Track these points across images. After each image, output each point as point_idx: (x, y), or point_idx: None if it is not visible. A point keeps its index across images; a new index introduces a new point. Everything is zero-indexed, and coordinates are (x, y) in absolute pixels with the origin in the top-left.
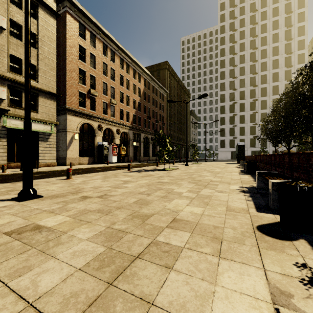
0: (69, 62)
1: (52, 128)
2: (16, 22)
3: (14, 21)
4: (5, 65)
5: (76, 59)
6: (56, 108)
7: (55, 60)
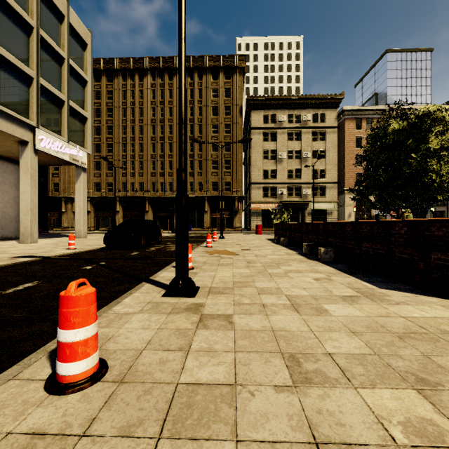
0: (347, 155)
1: (334, 205)
2: (315, 149)
3: (314, 149)
4: (310, 176)
5: (352, 149)
6: (338, 190)
7: (336, 159)
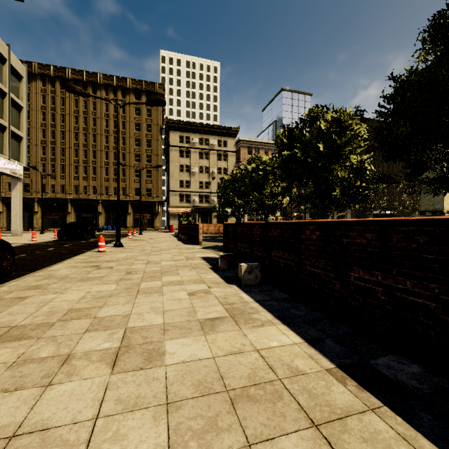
0: None
1: None
2: (220, 167)
3: (219, 167)
4: (216, 187)
5: None
6: None
7: None
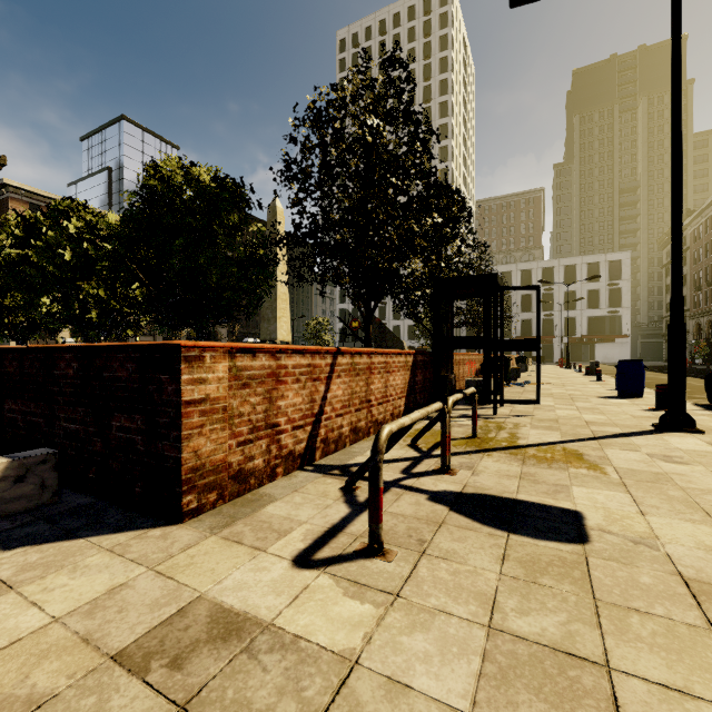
0: None
1: None
2: None
3: None
4: None
5: None
6: None
7: None
